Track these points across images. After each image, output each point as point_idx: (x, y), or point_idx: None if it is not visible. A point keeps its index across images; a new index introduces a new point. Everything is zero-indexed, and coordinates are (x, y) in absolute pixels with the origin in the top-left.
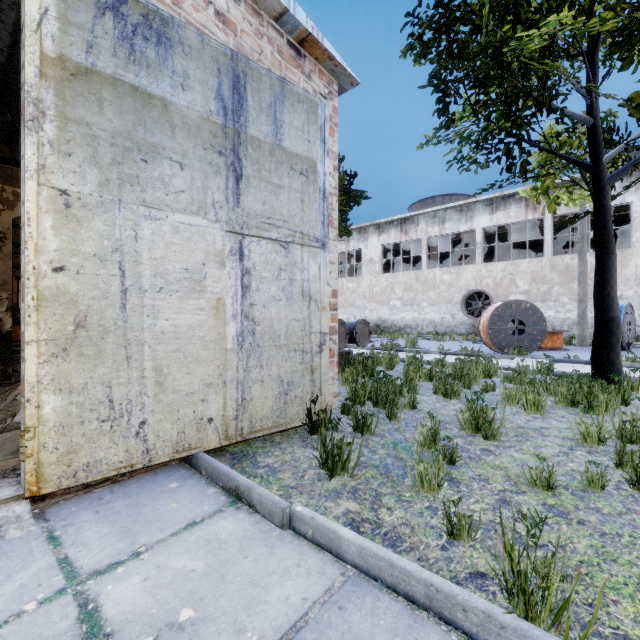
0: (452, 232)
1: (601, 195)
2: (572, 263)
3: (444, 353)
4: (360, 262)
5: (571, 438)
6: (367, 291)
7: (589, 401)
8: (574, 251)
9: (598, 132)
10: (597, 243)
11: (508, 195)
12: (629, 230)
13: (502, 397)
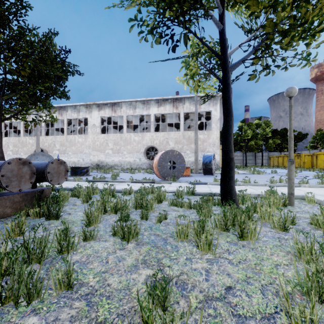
0: (139, 114)
1: (227, 77)
2: (191, 135)
3: (133, 182)
4: (87, 126)
5: (269, 313)
6: (91, 144)
7: (242, 229)
8: (191, 130)
9: (225, 35)
10: (224, 108)
11: (165, 99)
12: (208, 124)
13: (173, 227)
